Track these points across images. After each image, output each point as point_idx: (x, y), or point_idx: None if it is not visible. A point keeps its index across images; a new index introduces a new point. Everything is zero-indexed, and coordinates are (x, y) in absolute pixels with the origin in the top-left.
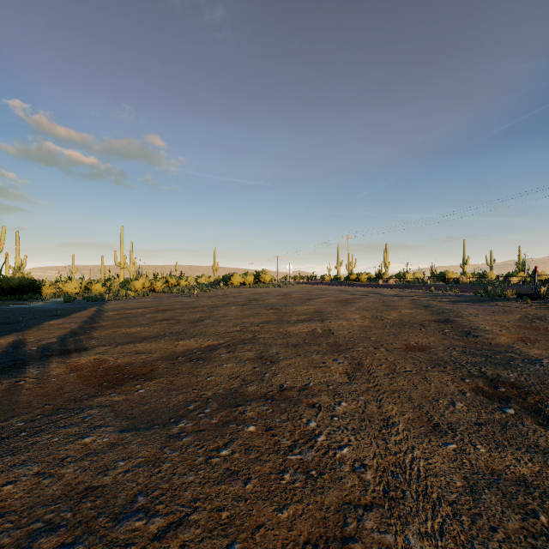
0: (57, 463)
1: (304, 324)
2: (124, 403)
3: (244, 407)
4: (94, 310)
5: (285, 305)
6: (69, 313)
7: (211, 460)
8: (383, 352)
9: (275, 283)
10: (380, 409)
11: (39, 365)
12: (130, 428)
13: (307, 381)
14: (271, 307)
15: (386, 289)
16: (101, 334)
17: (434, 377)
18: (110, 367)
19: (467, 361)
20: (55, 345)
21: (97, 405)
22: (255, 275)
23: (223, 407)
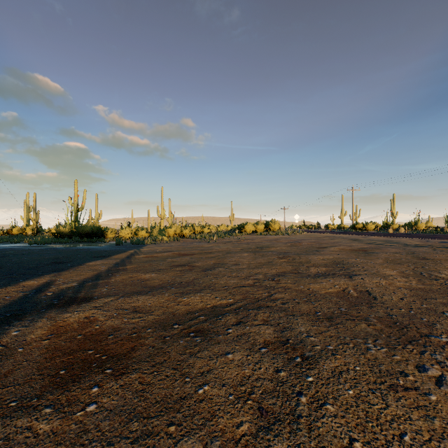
0: None
1: (330, 281)
2: None
3: None
4: (131, 253)
5: (297, 254)
6: (111, 255)
7: None
8: None
9: (284, 231)
10: None
11: (26, 322)
12: None
13: None
14: (283, 255)
15: (404, 238)
16: (118, 280)
17: None
18: (92, 334)
19: None
20: (70, 290)
21: None
22: (265, 224)
23: None
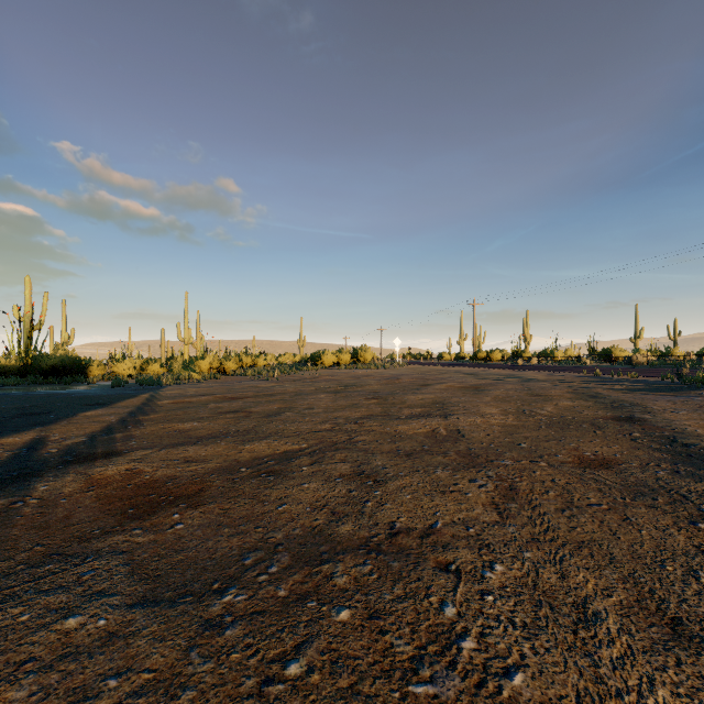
0: (8, 674)
1: (421, 421)
2: (150, 548)
3: (331, 565)
4: (146, 398)
5: (392, 393)
6: (114, 401)
7: (268, 686)
8: (545, 470)
9: (379, 363)
10: (564, 581)
11: (49, 478)
12: (147, 599)
13: (432, 518)
14: (373, 396)
15: (530, 372)
16: (145, 432)
17: (642, 516)
18: (144, 483)
19: (690, 489)
20: (82, 446)
21: (108, 550)
22: (352, 353)
23: (298, 564)
